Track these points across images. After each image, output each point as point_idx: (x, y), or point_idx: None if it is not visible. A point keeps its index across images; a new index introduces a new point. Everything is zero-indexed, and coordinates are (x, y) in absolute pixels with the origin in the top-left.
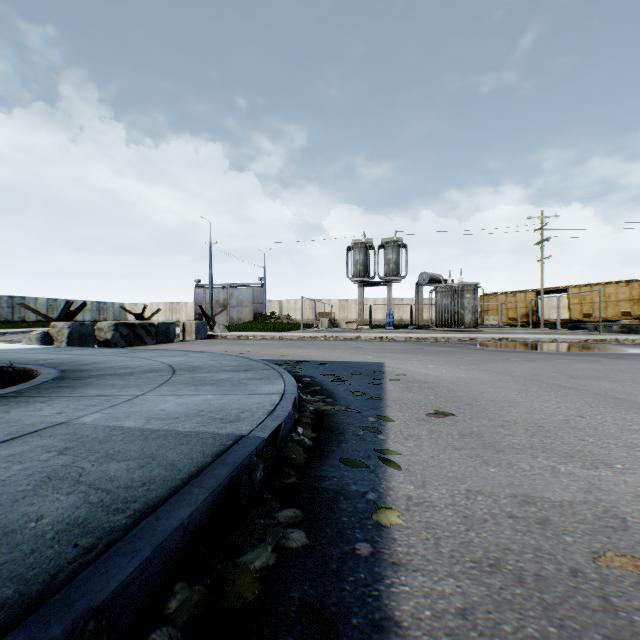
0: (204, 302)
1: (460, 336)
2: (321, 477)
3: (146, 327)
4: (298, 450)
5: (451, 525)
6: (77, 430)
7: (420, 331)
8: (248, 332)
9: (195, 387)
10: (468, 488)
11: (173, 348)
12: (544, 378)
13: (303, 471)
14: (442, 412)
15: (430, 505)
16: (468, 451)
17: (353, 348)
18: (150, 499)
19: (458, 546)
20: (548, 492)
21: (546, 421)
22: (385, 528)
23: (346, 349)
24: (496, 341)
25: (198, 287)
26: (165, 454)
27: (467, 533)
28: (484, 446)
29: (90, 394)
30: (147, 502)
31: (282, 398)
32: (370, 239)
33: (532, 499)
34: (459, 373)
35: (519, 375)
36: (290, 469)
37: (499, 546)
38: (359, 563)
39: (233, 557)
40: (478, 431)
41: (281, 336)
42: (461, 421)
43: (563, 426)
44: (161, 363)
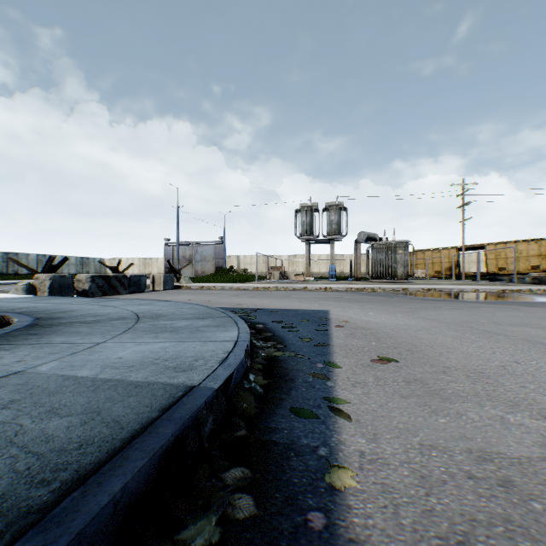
0: (173, 257)
1: (394, 287)
2: (271, 429)
3: (120, 279)
4: (249, 399)
5: (409, 488)
6: (30, 380)
7: (359, 282)
8: (210, 283)
9: (155, 334)
10: (421, 442)
11: (143, 297)
12: (474, 325)
13: (253, 422)
14: (385, 358)
15: (384, 462)
16: (415, 399)
17: (301, 297)
18: (82, 466)
19: (420, 516)
20: (503, 446)
21: (484, 367)
22: (339, 492)
23: (295, 298)
24: (425, 291)
25: (167, 245)
26: (111, 408)
27: (427, 498)
28: (430, 394)
29: (55, 341)
30: (78, 470)
31: (235, 345)
32: (315, 203)
33: (488, 455)
34: (397, 320)
35: (451, 322)
36: (240, 420)
37: (464, 516)
38: (312, 540)
39: (173, 532)
40: (422, 377)
41: (238, 287)
42: (404, 367)
43: (502, 372)
44: (128, 311)
